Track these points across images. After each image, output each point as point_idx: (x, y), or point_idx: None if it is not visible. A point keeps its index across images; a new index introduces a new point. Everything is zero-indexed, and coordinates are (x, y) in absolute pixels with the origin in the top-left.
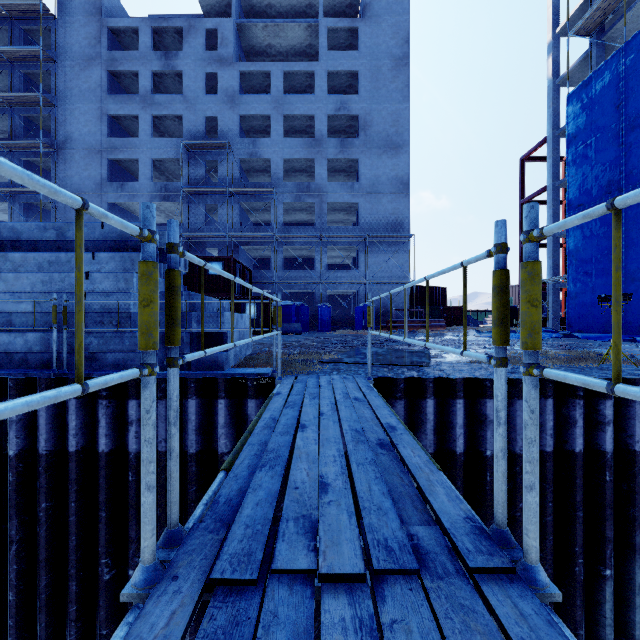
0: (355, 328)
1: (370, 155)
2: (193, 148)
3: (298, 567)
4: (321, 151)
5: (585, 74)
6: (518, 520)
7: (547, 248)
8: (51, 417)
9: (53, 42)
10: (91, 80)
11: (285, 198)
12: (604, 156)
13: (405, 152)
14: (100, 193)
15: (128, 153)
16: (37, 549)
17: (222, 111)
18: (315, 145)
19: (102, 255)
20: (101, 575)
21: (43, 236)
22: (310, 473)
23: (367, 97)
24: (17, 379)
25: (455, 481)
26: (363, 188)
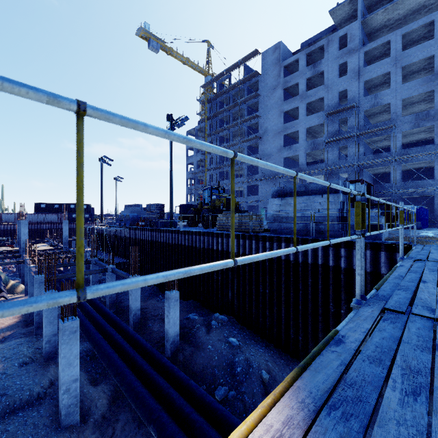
0: None
1: None
2: (330, 114)
3: (433, 261)
4: None
5: None
6: None
7: None
8: (312, 252)
9: (259, 86)
10: (275, 97)
11: (403, 128)
12: None
13: None
14: (279, 154)
15: (293, 129)
16: (307, 295)
17: (350, 84)
18: (434, 79)
19: (325, 195)
20: (330, 309)
21: (300, 189)
22: (435, 257)
23: None
24: (301, 238)
25: None
26: None
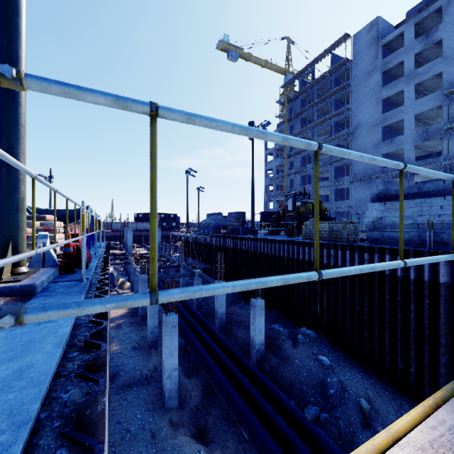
0: None
1: None
2: (453, 93)
3: None
4: None
5: None
6: None
7: None
8: (429, 267)
9: (350, 75)
10: (371, 84)
11: None
12: None
13: None
14: (376, 150)
15: (395, 118)
16: (421, 319)
17: None
18: None
19: (449, 197)
20: None
21: (410, 191)
22: None
23: None
24: (413, 250)
25: None
26: None
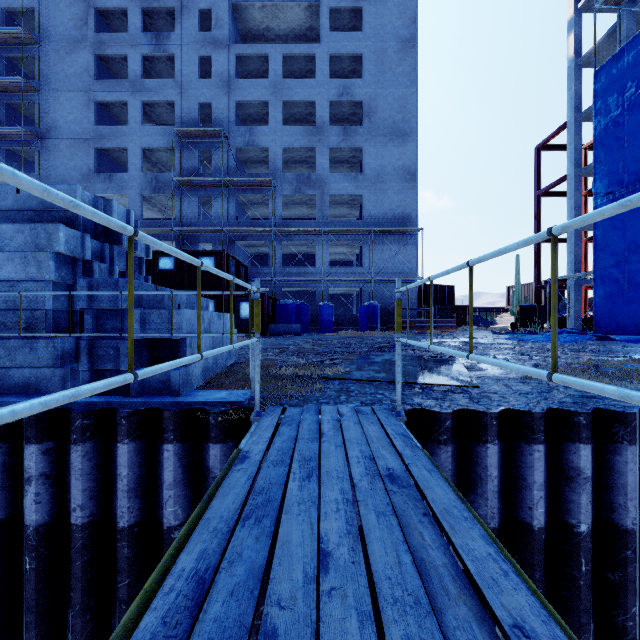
0: (359, 329)
1: (375, 143)
2: (185, 136)
3: None
4: (322, 139)
5: (610, 52)
6: (630, 633)
7: (567, 242)
8: None
9: (37, 24)
10: (77, 64)
11: (284, 190)
12: (639, 137)
13: (412, 140)
14: (87, 185)
15: (116, 142)
16: None
17: (217, 97)
18: (316, 133)
19: (5, 226)
20: None
21: None
22: None
23: (372, 81)
24: None
25: (531, 571)
26: (367, 179)
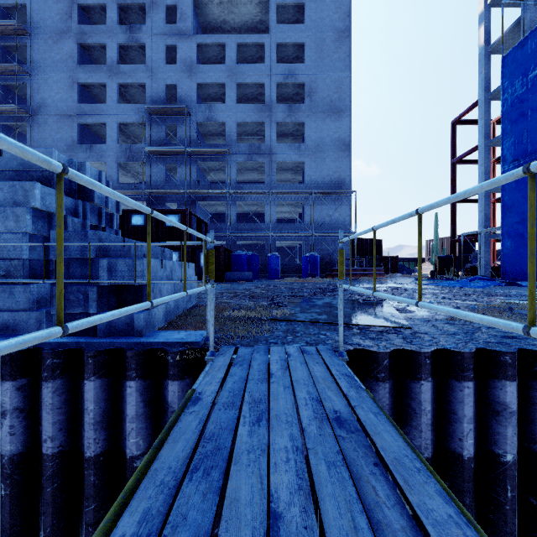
0: (302, 276)
1: (315, 119)
2: (155, 113)
3: None
4: (271, 115)
5: (515, 41)
6: None
7: (479, 202)
8: None
9: (28, 17)
10: (63, 52)
11: (238, 158)
12: None
13: (347, 116)
14: (71, 154)
15: (96, 117)
16: None
17: (181, 79)
18: (265, 110)
19: None
20: None
21: None
22: None
23: (312, 66)
24: None
25: (461, 497)
26: (309, 149)
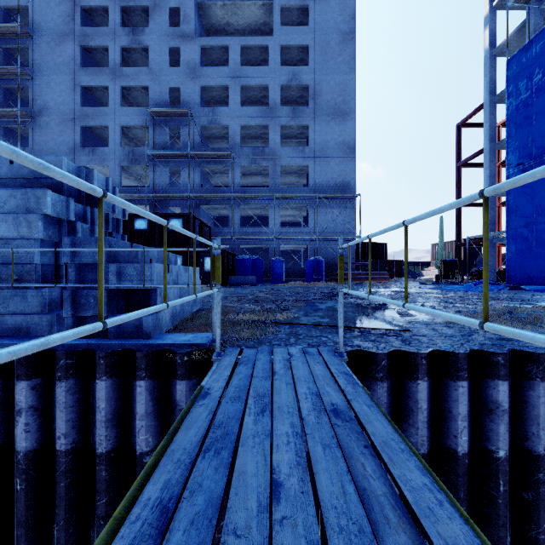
0: (306, 280)
1: (319, 122)
2: (158, 116)
3: None
4: (274, 118)
5: (520, 44)
6: (542, 544)
7: None
8: None
9: (31, 20)
10: (65, 54)
11: (242, 161)
12: None
13: (351, 119)
14: (73, 157)
15: (99, 120)
16: None
17: (184, 82)
18: (269, 113)
19: None
20: None
21: None
22: None
23: (317, 69)
24: None
25: (456, 491)
26: (313, 152)
